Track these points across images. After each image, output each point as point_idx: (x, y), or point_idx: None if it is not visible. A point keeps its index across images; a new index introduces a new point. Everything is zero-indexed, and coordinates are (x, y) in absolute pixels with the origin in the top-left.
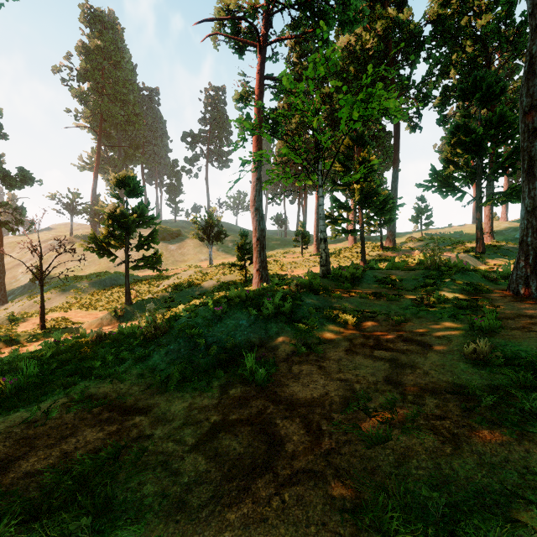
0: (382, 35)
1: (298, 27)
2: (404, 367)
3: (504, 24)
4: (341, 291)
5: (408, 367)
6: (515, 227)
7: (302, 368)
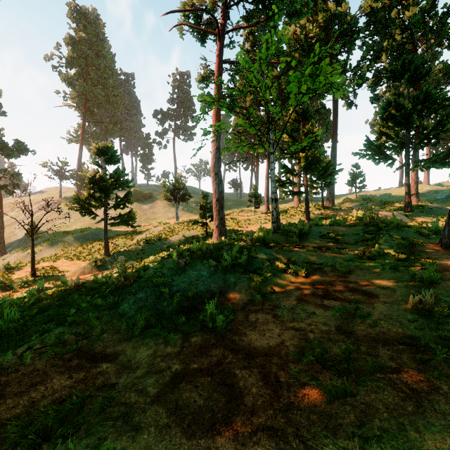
0: (323, 26)
1: (251, 18)
2: (353, 317)
3: (428, 15)
4: (291, 245)
5: (357, 316)
6: (436, 190)
7: (258, 317)
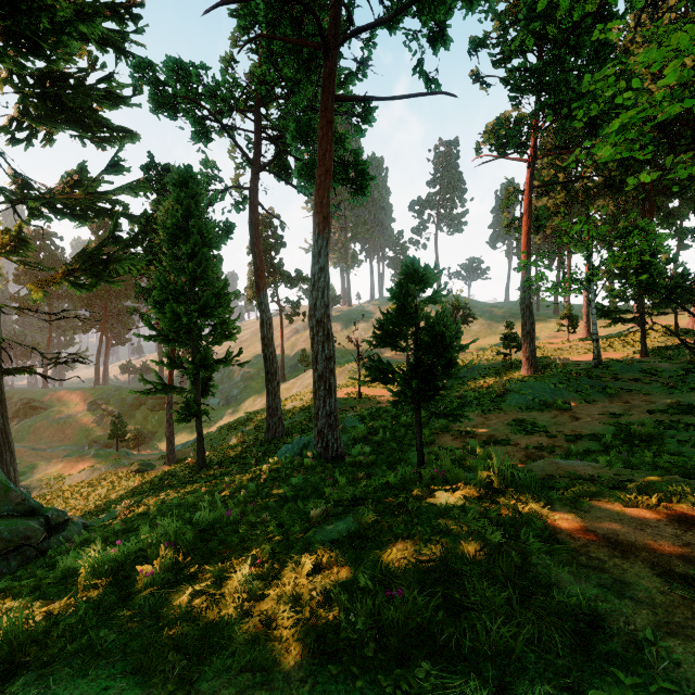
0: (677, 86)
1: None
2: (634, 408)
3: None
4: (609, 377)
5: (636, 407)
6: None
7: (584, 407)
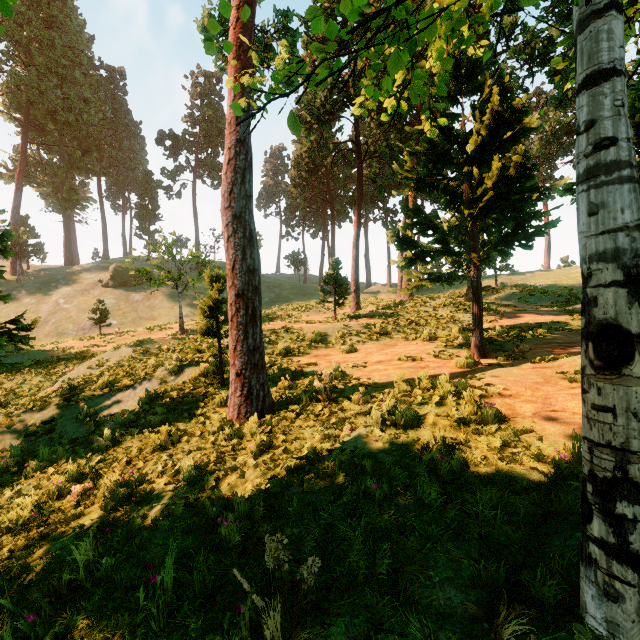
0: None
1: None
2: None
3: None
4: None
5: None
6: None
7: None
